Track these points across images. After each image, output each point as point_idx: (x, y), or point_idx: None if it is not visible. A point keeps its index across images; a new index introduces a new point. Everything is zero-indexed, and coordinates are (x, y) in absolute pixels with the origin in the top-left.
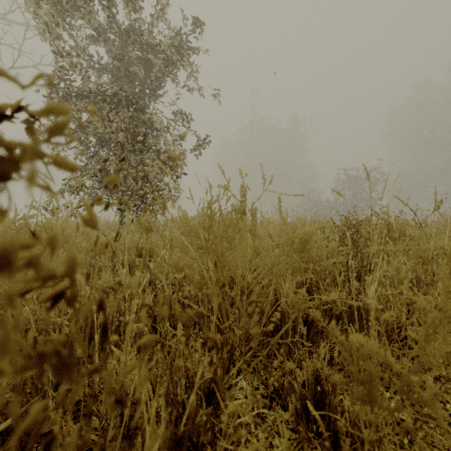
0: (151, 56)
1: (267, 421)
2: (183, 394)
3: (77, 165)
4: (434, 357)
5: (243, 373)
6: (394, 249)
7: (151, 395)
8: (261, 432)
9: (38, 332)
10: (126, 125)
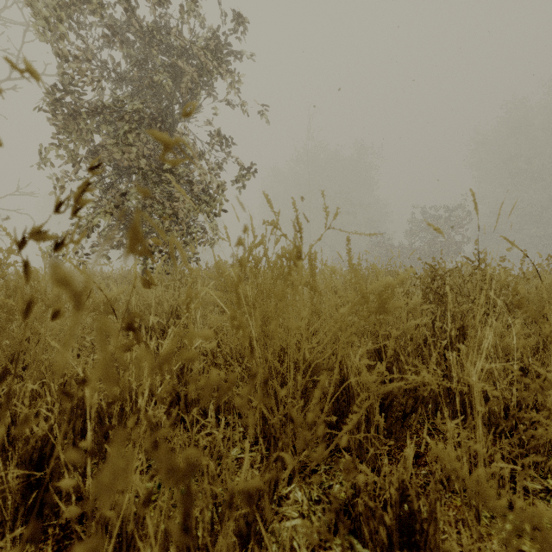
0: (182, 63)
1: None
2: (207, 535)
3: None
4: None
5: (298, 478)
6: None
7: (153, 546)
8: None
9: (5, 429)
10: (150, 149)
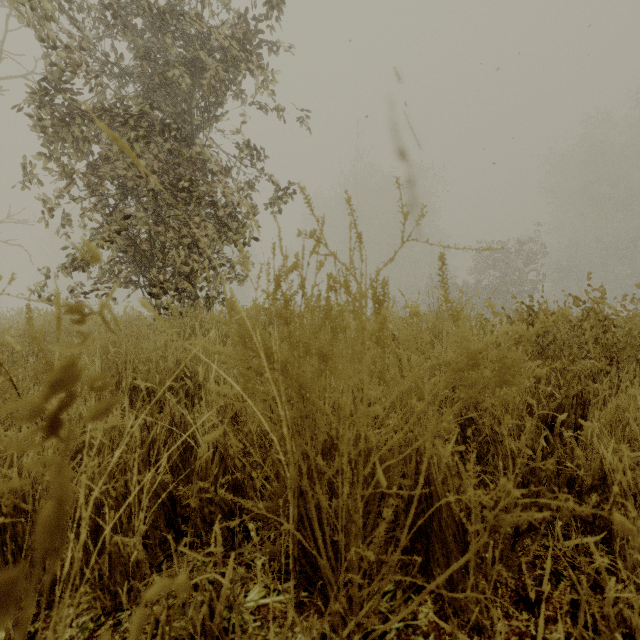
0: (203, 57)
1: None
2: None
3: None
4: None
5: None
6: None
7: None
8: None
9: None
10: (164, 164)
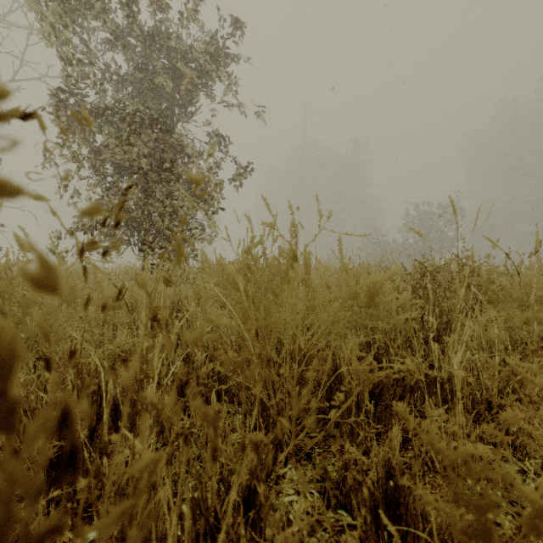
0: (181, 65)
1: (324, 525)
2: (215, 499)
3: (20, 186)
4: (533, 439)
5: (293, 460)
6: (521, 317)
7: (171, 504)
8: (316, 541)
9: (30, 412)
10: (150, 149)
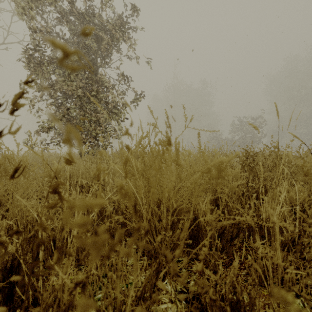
0: (102, 34)
1: None
2: None
3: None
4: None
5: (168, 277)
6: None
7: None
8: None
9: None
10: (84, 83)
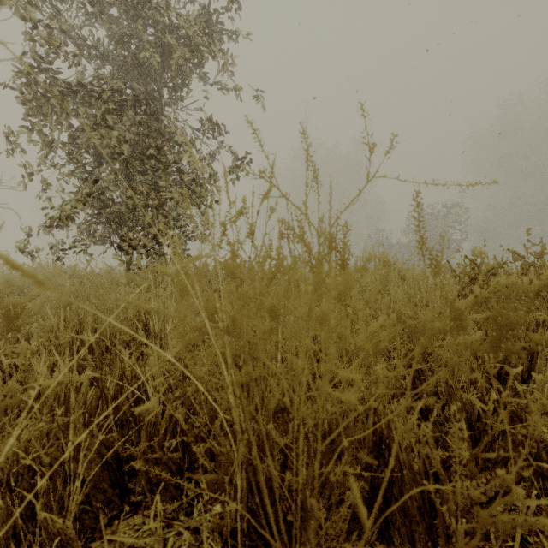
0: (169, 39)
1: None
2: None
3: None
4: None
5: None
6: None
7: None
8: None
9: None
10: (134, 134)
